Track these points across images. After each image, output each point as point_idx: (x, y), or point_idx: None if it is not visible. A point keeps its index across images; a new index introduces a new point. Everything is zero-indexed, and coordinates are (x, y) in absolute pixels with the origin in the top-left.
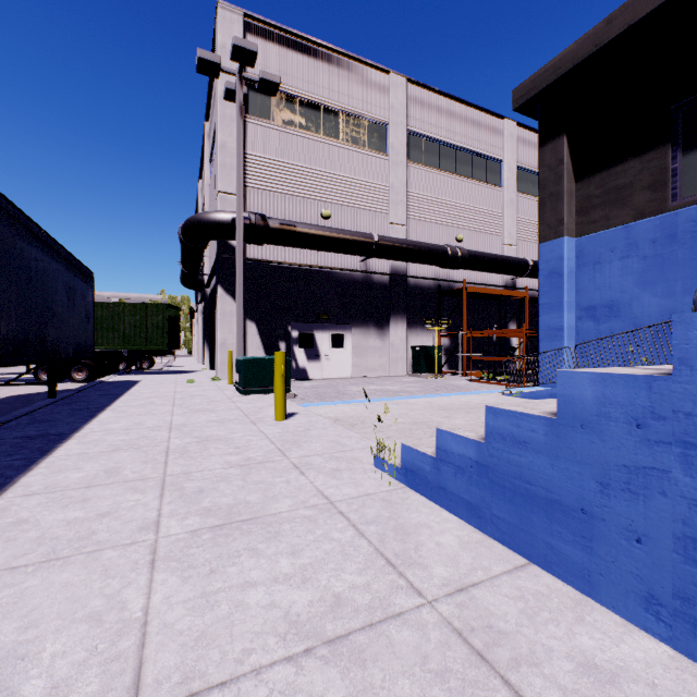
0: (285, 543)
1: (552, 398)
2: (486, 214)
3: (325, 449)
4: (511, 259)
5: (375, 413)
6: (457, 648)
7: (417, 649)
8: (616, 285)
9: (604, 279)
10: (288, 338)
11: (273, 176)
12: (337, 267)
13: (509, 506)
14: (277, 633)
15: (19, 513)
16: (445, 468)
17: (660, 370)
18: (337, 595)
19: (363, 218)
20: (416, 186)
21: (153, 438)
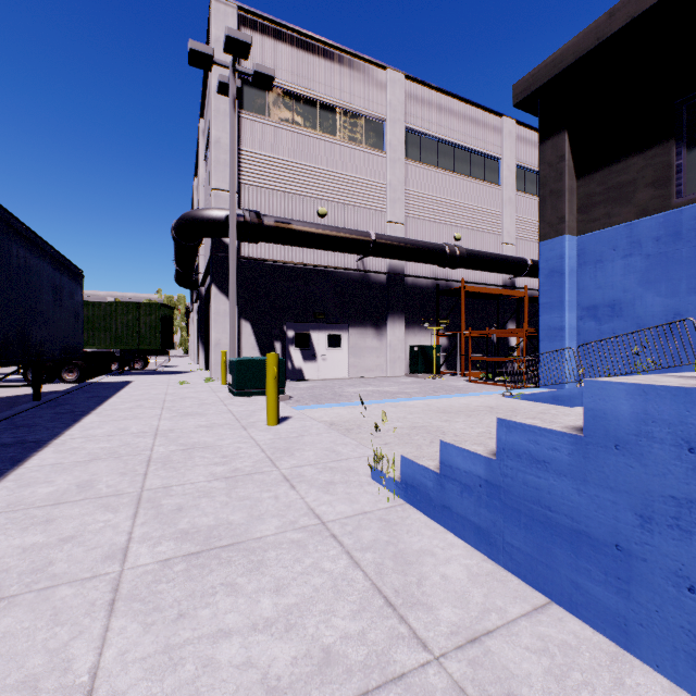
0: (269, 577)
1: (554, 400)
2: (484, 212)
3: (318, 458)
4: (509, 258)
5: (372, 416)
6: None
7: None
8: (619, 284)
9: (606, 278)
10: (283, 338)
11: (269, 173)
12: (333, 266)
13: (525, 534)
14: None
15: None
16: (450, 486)
17: None
18: (326, 648)
19: (360, 216)
20: (414, 184)
21: (135, 445)
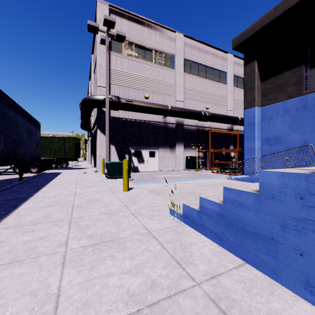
0: (128, 253)
1: (250, 180)
2: (219, 96)
3: (146, 205)
4: (231, 117)
5: (169, 187)
6: (213, 309)
7: (193, 310)
8: (279, 129)
9: (274, 126)
10: (129, 153)
11: (123, 79)
12: (151, 120)
13: (235, 235)
14: (123, 301)
15: (0, 237)
16: (204, 216)
17: (310, 170)
18: (152, 280)
19: (163, 98)
20: (188, 84)
21: (66, 200)
